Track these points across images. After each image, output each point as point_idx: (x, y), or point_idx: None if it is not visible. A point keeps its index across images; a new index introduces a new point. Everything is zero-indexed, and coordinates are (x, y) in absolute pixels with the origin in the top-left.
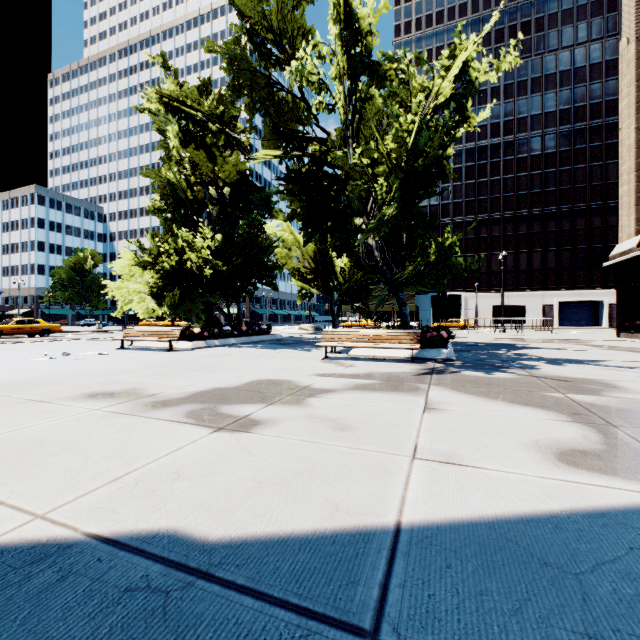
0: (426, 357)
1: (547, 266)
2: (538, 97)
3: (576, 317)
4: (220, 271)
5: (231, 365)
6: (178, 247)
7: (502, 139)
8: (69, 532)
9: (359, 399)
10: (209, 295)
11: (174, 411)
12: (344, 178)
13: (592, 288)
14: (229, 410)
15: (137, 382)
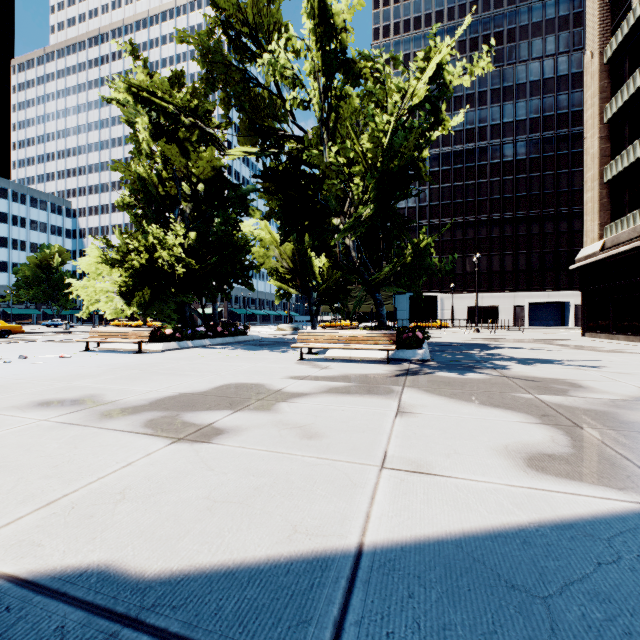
0: (402, 358)
1: (518, 268)
2: (510, 105)
3: (545, 317)
4: (194, 270)
5: (202, 368)
6: (148, 244)
7: (476, 144)
8: None
9: (331, 403)
10: (182, 295)
11: (132, 420)
12: (321, 177)
13: (559, 290)
14: (192, 418)
15: (96, 388)
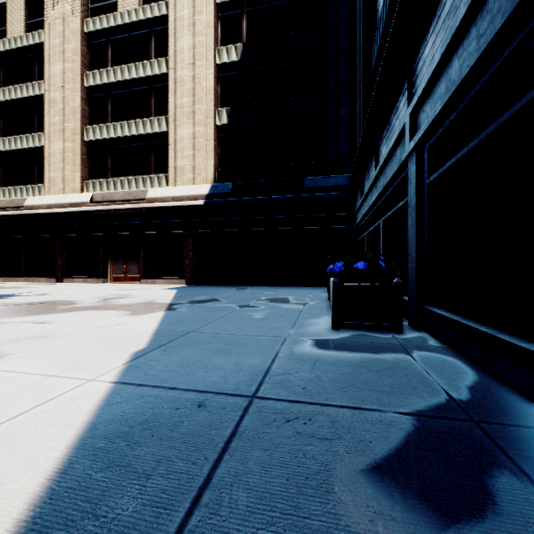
0: None
1: None
2: None
3: None
4: None
5: None
6: None
7: None
8: (118, 368)
9: None
10: None
11: None
12: None
13: None
14: None
15: None
